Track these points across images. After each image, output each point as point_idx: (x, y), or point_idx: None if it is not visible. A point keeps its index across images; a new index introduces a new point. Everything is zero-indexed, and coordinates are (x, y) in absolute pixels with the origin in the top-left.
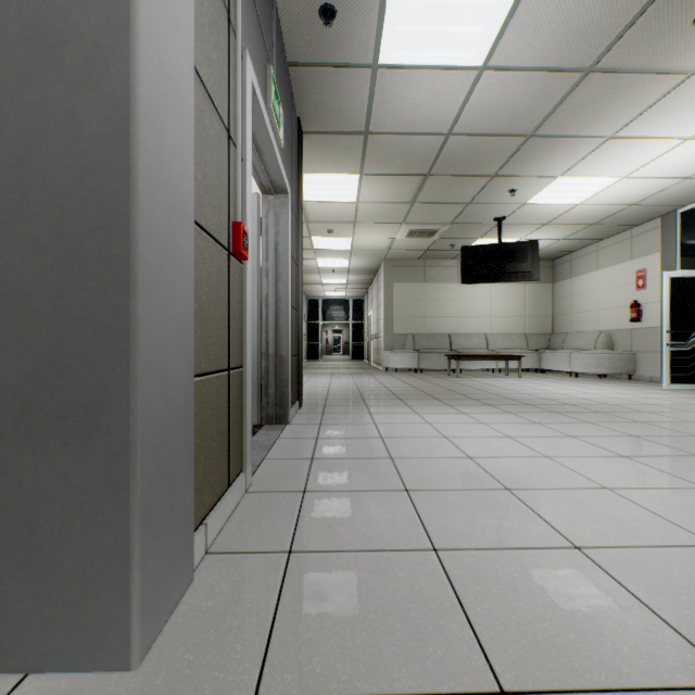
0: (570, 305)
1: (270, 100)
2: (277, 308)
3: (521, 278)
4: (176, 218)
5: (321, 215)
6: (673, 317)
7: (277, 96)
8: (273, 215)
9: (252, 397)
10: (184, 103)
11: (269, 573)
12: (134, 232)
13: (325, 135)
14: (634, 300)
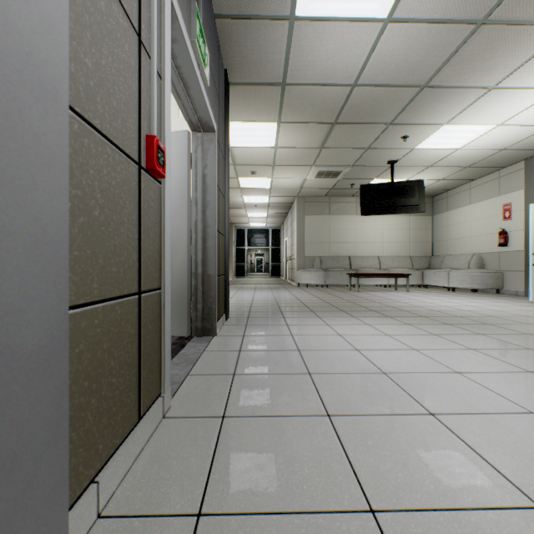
0: (447, 233)
1: (195, 34)
2: (205, 233)
3: (410, 210)
4: (26, 89)
5: (246, 159)
6: None
7: (202, 34)
8: (201, 150)
9: (183, 312)
10: None
11: None
12: None
13: (248, 86)
14: (502, 228)
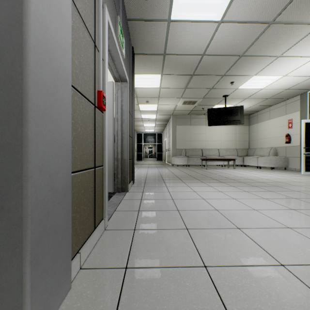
0: (257, 136)
1: (118, 33)
2: (122, 136)
3: (235, 123)
4: (59, 82)
5: (143, 94)
6: (306, 141)
7: (121, 32)
8: (120, 92)
9: (110, 179)
10: (64, 16)
11: (114, 283)
12: (25, 85)
13: (145, 55)
14: (287, 133)
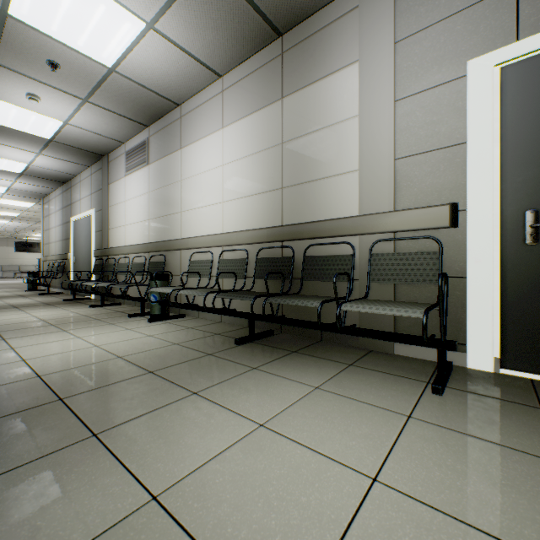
0: None
1: None
2: None
3: (36, 252)
4: None
5: None
6: None
7: None
8: None
9: None
10: None
11: None
12: None
13: None
14: None
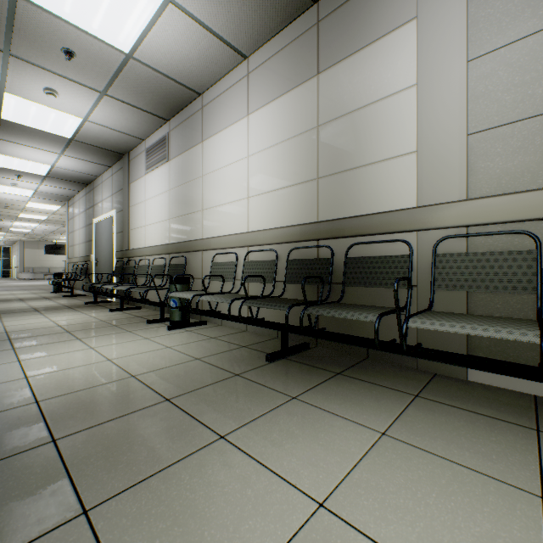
0: None
1: None
2: None
3: (64, 254)
4: None
5: None
6: None
7: None
8: None
9: None
10: None
11: None
12: None
13: None
14: None
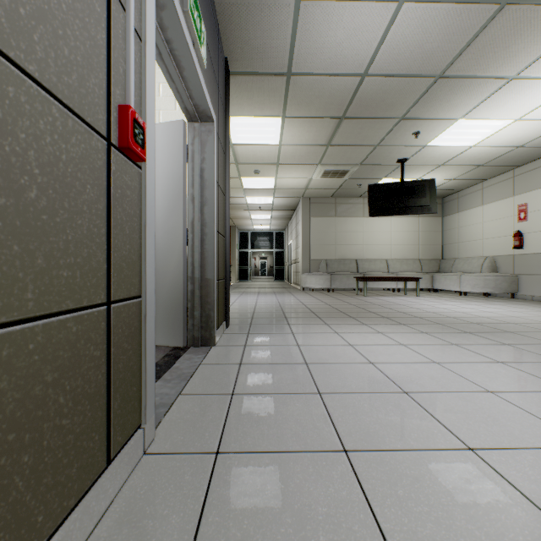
0: (458, 235)
1: (188, 3)
2: (203, 233)
3: (421, 211)
4: None
5: (249, 157)
6: None
7: (197, 7)
8: (198, 142)
9: (178, 320)
10: None
11: None
12: None
13: (251, 76)
14: (517, 230)
